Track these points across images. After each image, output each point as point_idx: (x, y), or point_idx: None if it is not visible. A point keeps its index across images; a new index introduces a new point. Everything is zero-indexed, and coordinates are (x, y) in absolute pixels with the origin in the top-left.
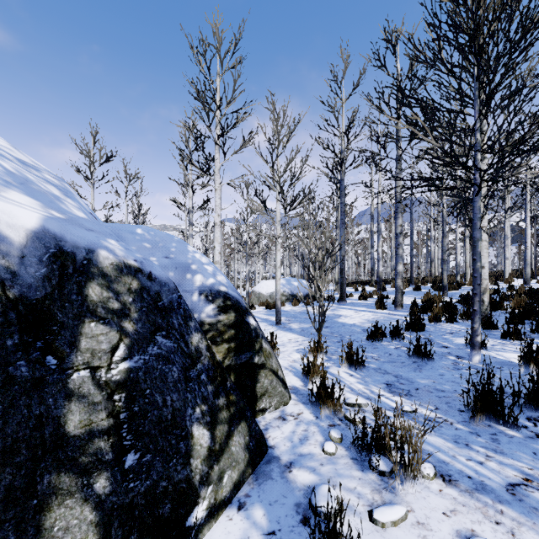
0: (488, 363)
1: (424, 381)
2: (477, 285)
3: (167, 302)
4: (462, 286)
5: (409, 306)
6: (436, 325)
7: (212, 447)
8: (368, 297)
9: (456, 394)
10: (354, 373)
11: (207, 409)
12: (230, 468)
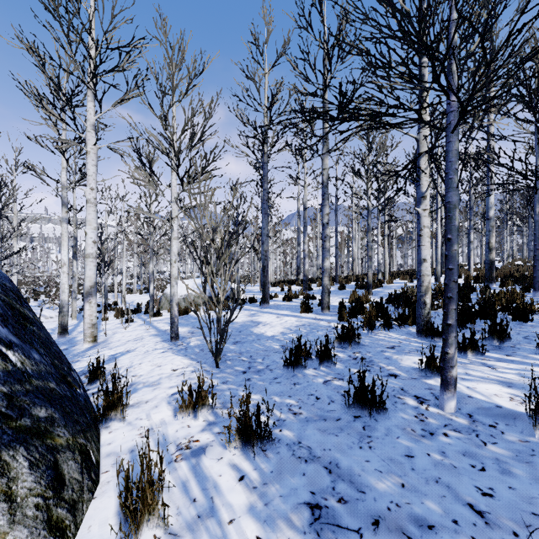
0: (469, 413)
1: (383, 486)
2: (453, 282)
3: None
4: (383, 284)
5: (336, 307)
6: (371, 334)
7: None
8: (293, 298)
9: None
10: (250, 467)
11: None
12: None
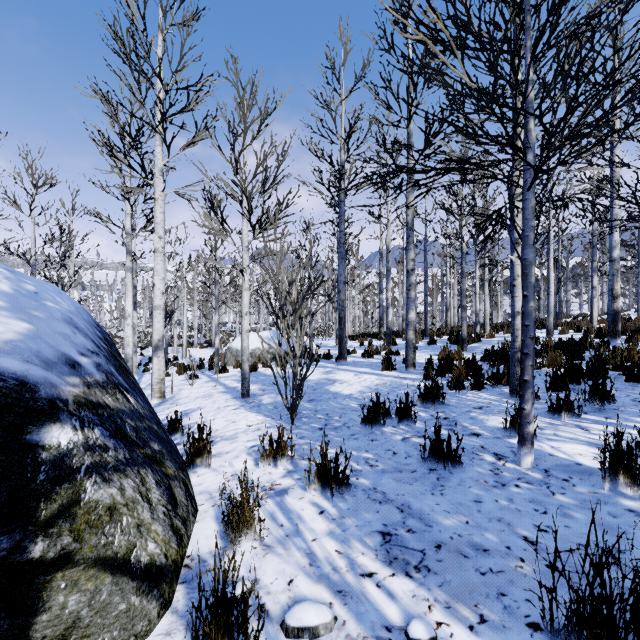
0: (545, 468)
1: (449, 522)
2: (529, 338)
3: None
4: (482, 339)
5: (423, 365)
6: (459, 394)
7: None
8: (374, 354)
9: (513, 561)
10: (329, 505)
11: None
12: None
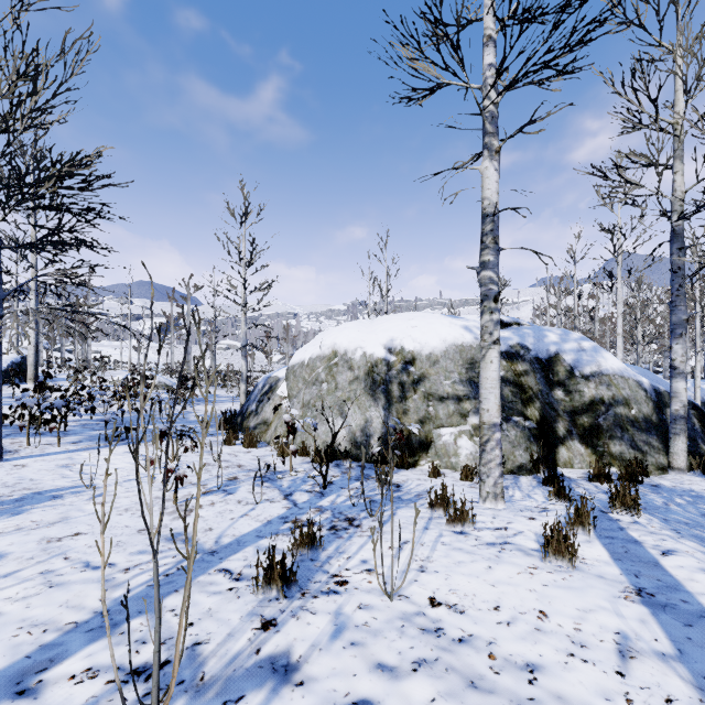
0: None
1: None
2: None
3: None
4: None
5: None
6: None
7: None
8: None
9: None
10: None
11: (702, 440)
12: None
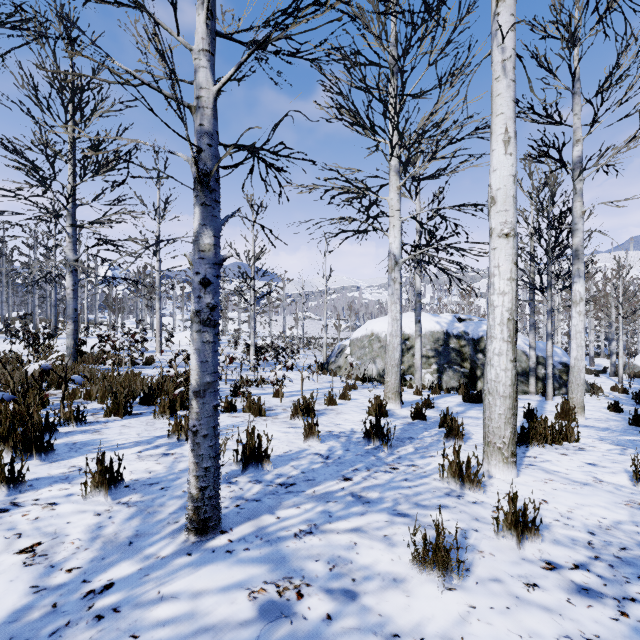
0: None
1: None
2: None
3: None
4: None
5: None
6: None
7: (558, 387)
8: None
9: None
10: (621, 394)
11: (557, 382)
12: (562, 391)
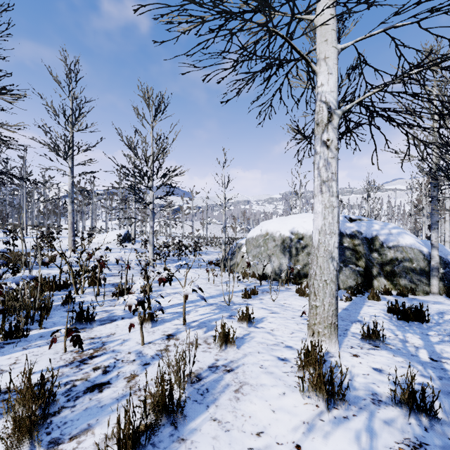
0: None
1: None
2: None
3: (447, 263)
4: None
5: None
6: None
7: None
8: None
9: None
10: None
11: None
12: None
